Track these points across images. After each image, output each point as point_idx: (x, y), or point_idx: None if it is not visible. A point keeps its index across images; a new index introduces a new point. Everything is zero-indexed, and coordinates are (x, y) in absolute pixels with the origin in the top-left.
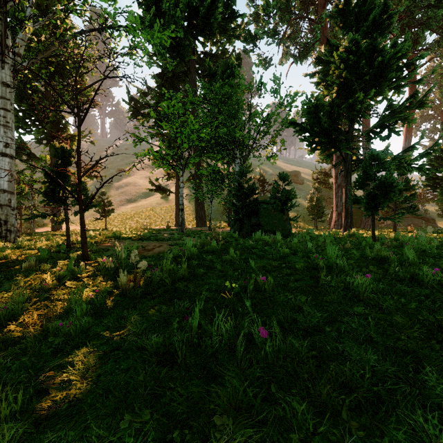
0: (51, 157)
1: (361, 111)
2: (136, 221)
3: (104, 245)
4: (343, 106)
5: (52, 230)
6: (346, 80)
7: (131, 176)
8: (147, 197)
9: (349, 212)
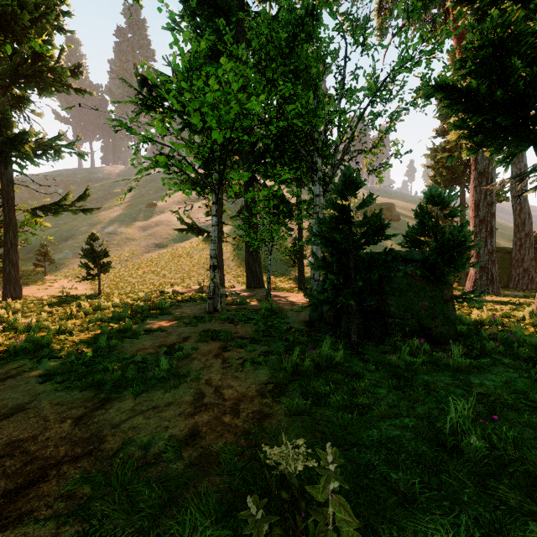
0: (2, 176)
1: None
2: (163, 275)
3: None
4: None
5: (3, 299)
6: None
7: (164, 213)
8: (184, 241)
9: None
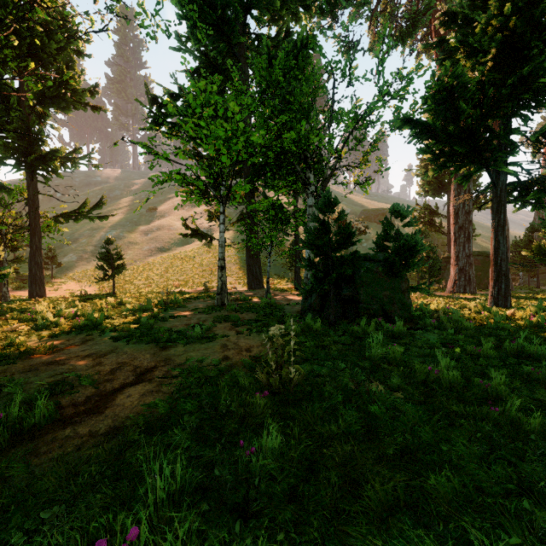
0: (28, 187)
1: (539, 92)
2: (167, 278)
3: (31, 361)
4: (510, 81)
5: (30, 297)
6: (510, 39)
7: (165, 217)
8: (185, 245)
9: (502, 271)
